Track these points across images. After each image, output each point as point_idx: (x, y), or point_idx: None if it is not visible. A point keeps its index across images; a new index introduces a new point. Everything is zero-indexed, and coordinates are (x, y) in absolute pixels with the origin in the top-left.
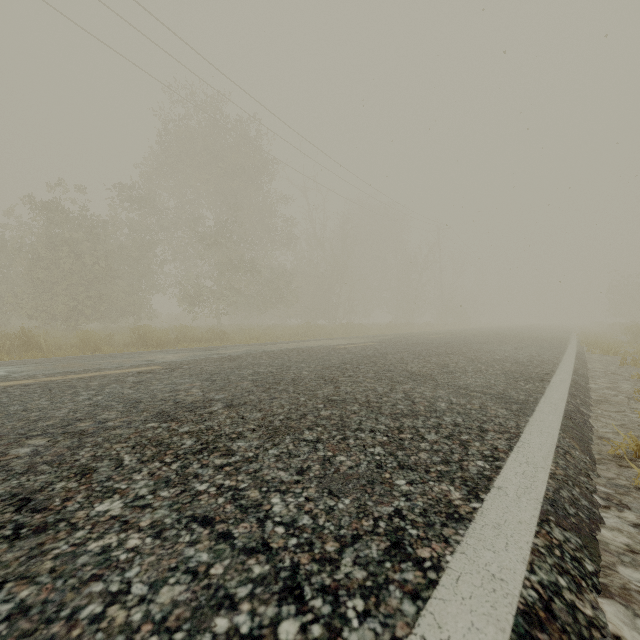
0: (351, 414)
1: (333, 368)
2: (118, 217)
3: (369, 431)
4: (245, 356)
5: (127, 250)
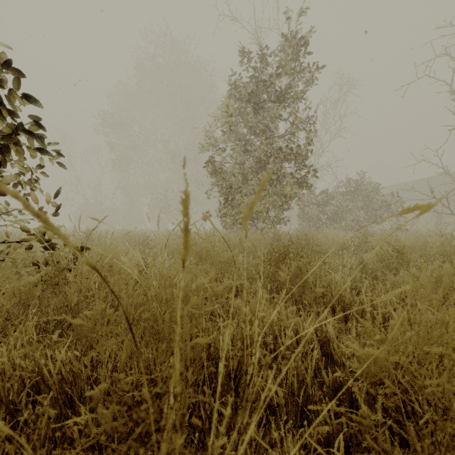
0: None
1: None
2: None
3: None
4: None
5: None
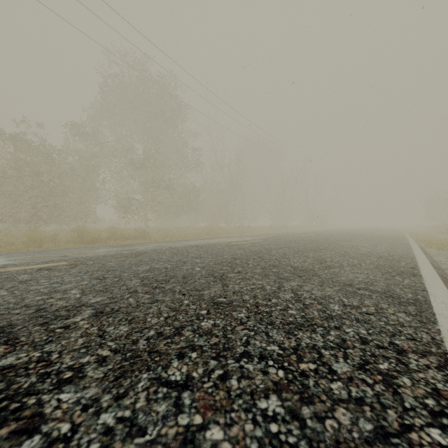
0: (237, 325)
1: (224, 263)
2: (69, 147)
3: (259, 358)
4: (151, 252)
5: (77, 171)
